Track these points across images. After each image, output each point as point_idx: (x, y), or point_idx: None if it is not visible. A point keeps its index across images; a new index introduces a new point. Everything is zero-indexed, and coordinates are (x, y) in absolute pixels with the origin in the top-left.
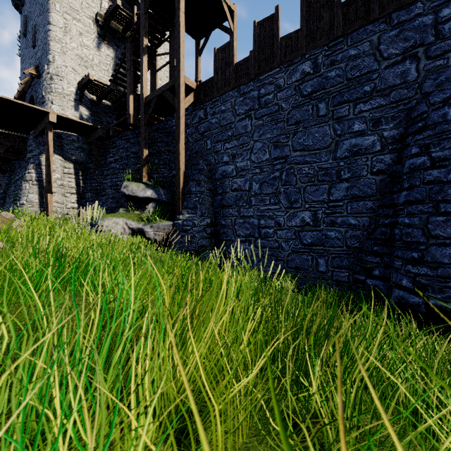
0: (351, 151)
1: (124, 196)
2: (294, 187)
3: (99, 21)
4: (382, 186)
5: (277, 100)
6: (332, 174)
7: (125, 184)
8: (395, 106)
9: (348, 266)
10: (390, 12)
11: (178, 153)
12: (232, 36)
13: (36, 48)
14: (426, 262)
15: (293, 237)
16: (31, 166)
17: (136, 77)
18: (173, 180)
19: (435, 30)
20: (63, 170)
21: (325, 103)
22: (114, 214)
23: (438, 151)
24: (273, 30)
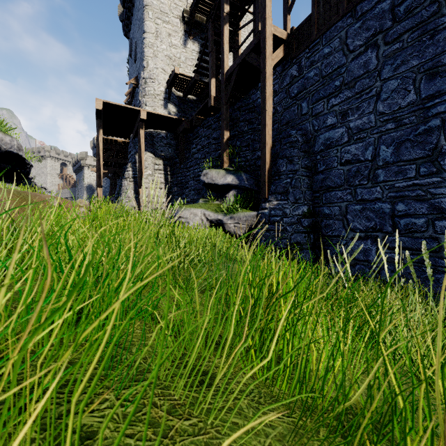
0: None
1: (204, 186)
2: None
3: (185, 18)
4: None
5: None
6: None
7: (204, 172)
8: None
9: None
10: None
11: (264, 125)
12: None
13: (136, 62)
14: None
15: None
16: (129, 165)
17: (219, 63)
18: (257, 162)
19: None
20: (153, 167)
21: None
22: (193, 205)
23: None
24: None
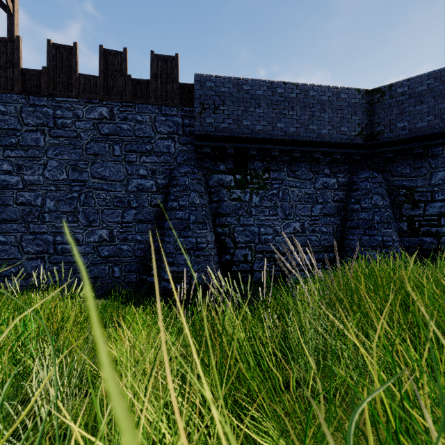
0: (138, 188)
1: None
2: (93, 209)
3: None
4: (157, 215)
5: (75, 127)
6: (125, 202)
7: None
8: (164, 165)
9: (136, 270)
10: (161, 104)
11: None
12: (18, 37)
13: None
14: (175, 264)
15: (92, 251)
16: None
17: None
18: None
19: (183, 129)
20: None
21: (119, 147)
22: None
23: (182, 201)
24: (72, 62)
